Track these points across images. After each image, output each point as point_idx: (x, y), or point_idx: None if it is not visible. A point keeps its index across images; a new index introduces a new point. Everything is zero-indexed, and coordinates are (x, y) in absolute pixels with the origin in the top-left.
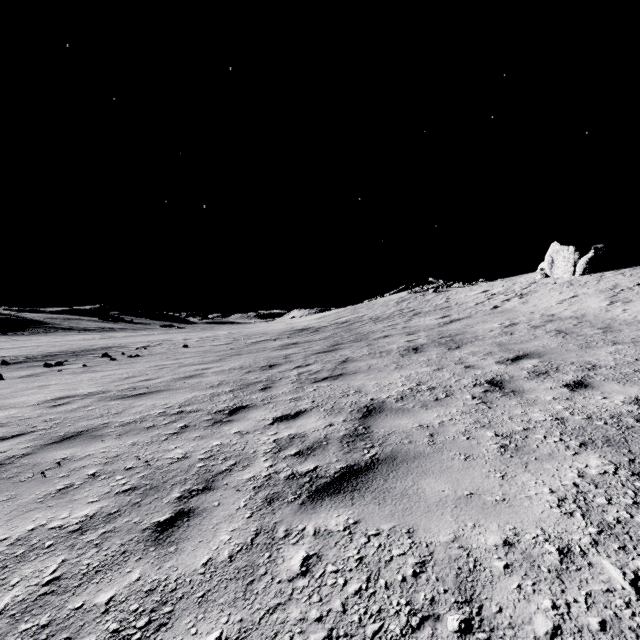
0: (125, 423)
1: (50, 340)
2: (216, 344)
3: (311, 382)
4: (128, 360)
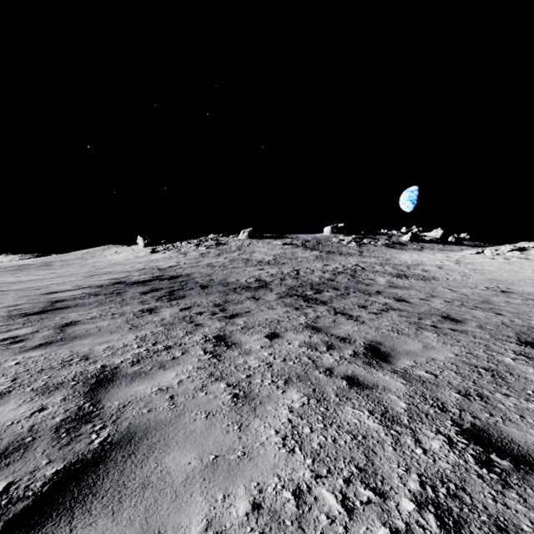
0: None
1: None
2: None
3: (31, 269)
4: None
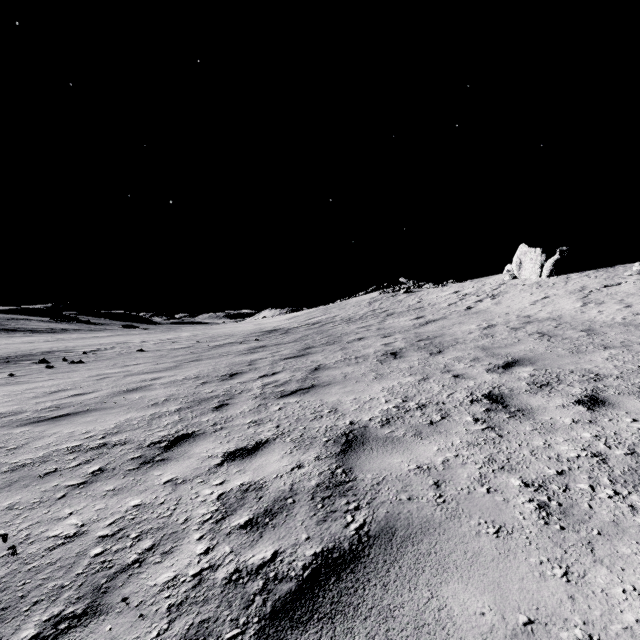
0: (17, 466)
1: None
2: (175, 347)
3: (277, 397)
4: (67, 368)
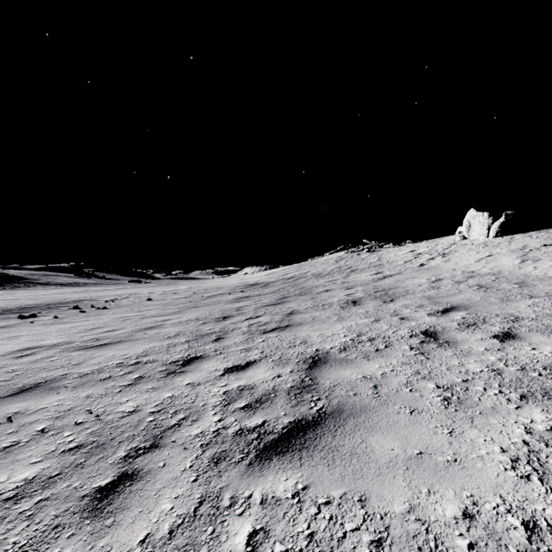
0: (83, 374)
1: (28, 294)
2: (177, 297)
3: (260, 333)
4: (96, 312)
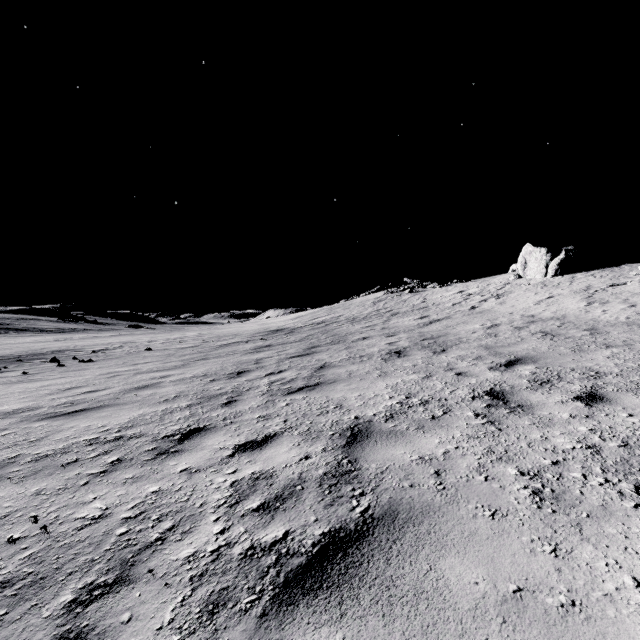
0: (40, 457)
1: None
2: (182, 347)
3: (284, 394)
4: (78, 366)
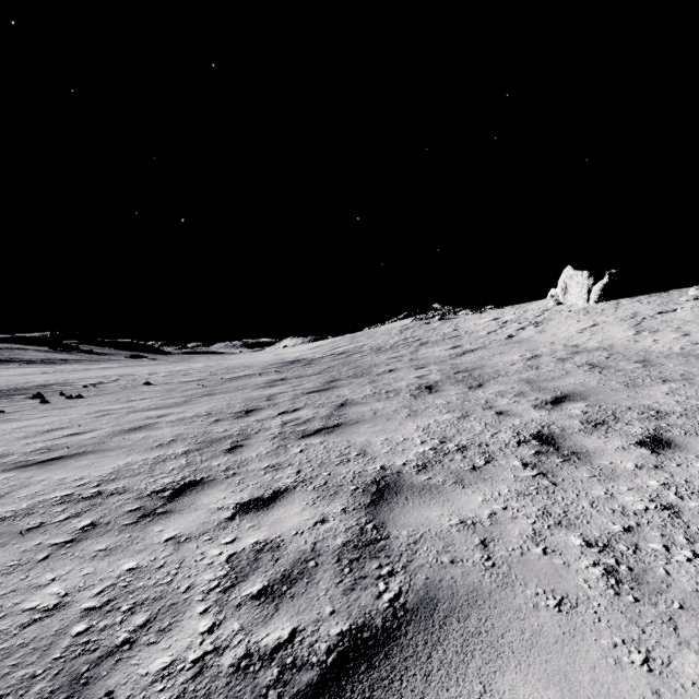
0: None
1: None
2: (186, 380)
3: (298, 437)
4: (64, 403)
